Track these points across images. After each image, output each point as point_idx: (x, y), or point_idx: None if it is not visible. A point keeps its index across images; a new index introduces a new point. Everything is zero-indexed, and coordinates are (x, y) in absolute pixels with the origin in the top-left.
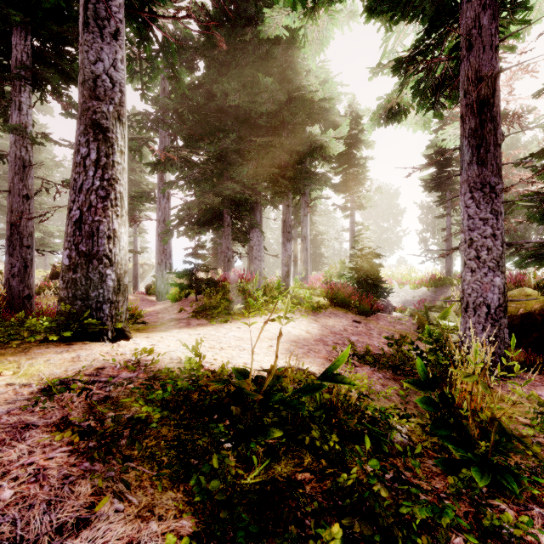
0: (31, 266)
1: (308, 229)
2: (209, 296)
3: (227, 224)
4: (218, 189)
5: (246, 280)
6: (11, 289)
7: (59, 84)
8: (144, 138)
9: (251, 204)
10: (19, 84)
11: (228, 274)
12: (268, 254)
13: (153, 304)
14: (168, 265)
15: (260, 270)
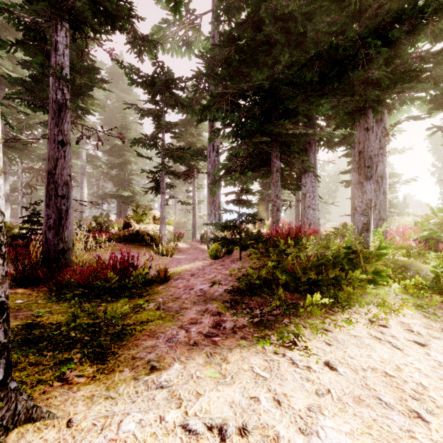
0: (66, 217)
1: (385, 165)
2: (256, 258)
3: (275, 170)
4: (266, 127)
5: (307, 235)
6: (47, 242)
7: (101, 27)
8: (196, 98)
9: (303, 145)
10: (56, 23)
11: (278, 225)
12: (323, 202)
13: (194, 259)
14: (217, 216)
15: (314, 221)
